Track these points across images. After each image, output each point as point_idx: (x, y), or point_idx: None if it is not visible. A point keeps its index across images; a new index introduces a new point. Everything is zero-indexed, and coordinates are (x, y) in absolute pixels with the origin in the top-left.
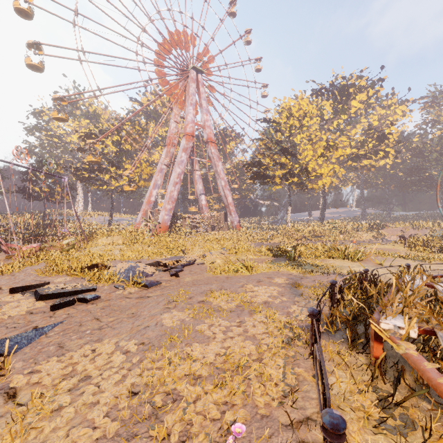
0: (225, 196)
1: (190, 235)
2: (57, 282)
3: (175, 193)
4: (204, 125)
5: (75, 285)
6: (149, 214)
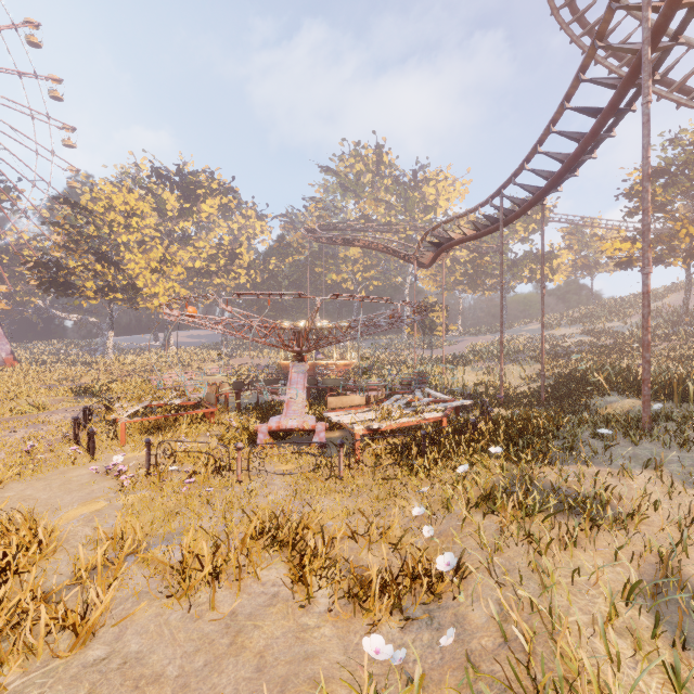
0: None
1: None
2: None
3: None
4: None
5: None
6: None
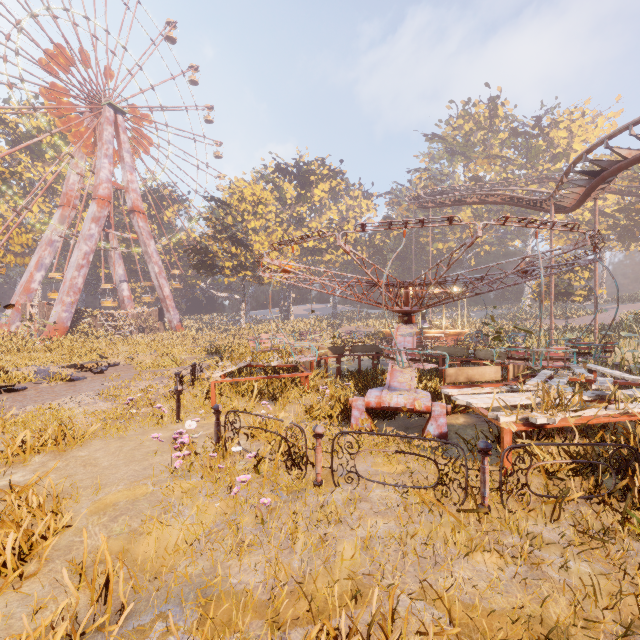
0: (160, 286)
1: (105, 340)
2: None
3: (80, 280)
4: (127, 187)
5: None
6: (30, 310)
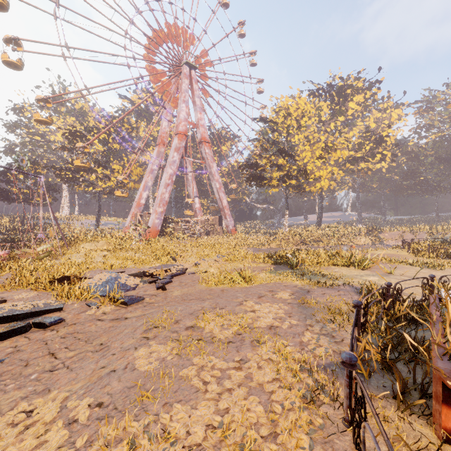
0: (220, 199)
1: (182, 240)
2: (17, 298)
3: (166, 195)
4: (198, 124)
5: (38, 303)
6: (139, 218)
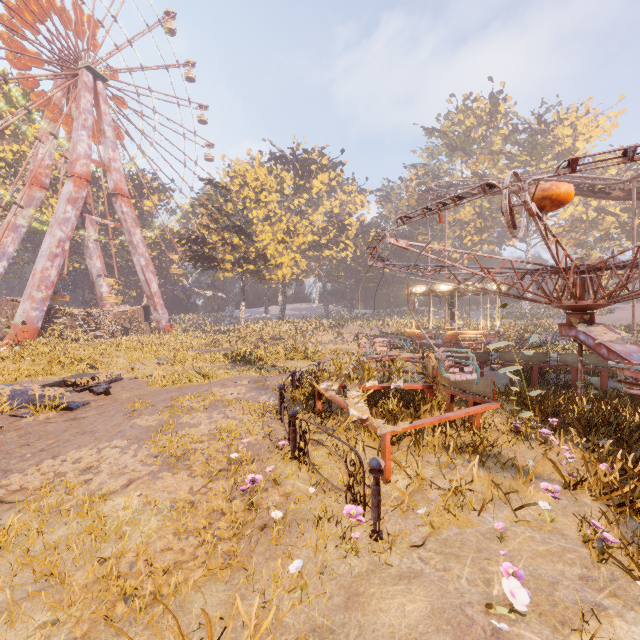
0: (146, 281)
1: (84, 343)
2: None
3: (53, 272)
4: (109, 166)
5: None
6: None
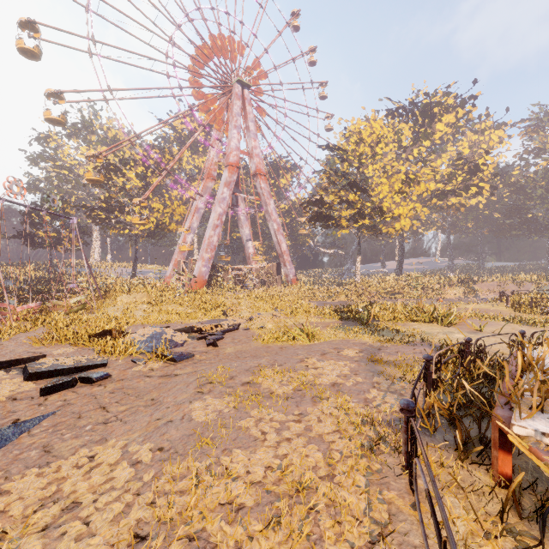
0: (278, 242)
1: (233, 292)
2: (56, 354)
3: (215, 239)
4: (252, 153)
5: (80, 359)
6: (183, 266)
